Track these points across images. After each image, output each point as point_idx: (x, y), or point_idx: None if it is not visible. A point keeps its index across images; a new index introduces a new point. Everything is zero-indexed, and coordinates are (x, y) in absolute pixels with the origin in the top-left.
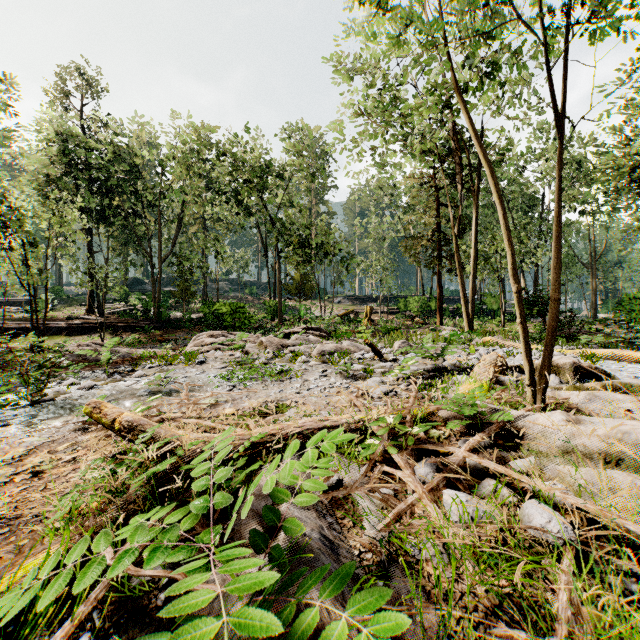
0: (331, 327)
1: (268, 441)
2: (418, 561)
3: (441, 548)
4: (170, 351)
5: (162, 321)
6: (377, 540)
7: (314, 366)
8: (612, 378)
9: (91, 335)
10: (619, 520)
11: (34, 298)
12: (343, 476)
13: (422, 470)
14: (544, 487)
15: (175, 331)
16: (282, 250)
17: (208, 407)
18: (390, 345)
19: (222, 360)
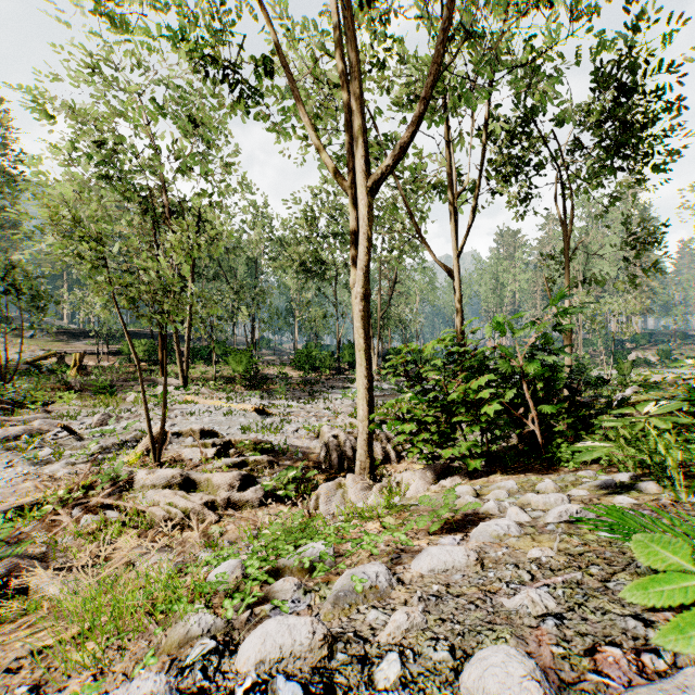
0: (19, 395)
1: None
2: (61, 544)
3: (72, 537)
4: None
5: None
6: (42, 542)
7: None
8: (219, 434)
9: None
10: (138, 506)
11: None
12: (27, 528)
13: (75, 513)
14: (123, 503)
15: None
16: None
17: None
18: (95, 413)
19: None
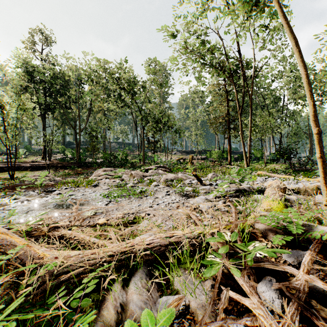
0: (171, 166)
1: (119, 259)
2: None
3: None
4: (82, 179)
5: (81, 163)
6: None
7: (161, 188)
8: None
9: (43, 170)
10: None
11: (9, 150)
12: (189, 299)
13: (267, 295)
14: None
15: (88, 168)
16: (145, 125)
17: (89, 217)
18: (205, 176)
19: (108, 184)
